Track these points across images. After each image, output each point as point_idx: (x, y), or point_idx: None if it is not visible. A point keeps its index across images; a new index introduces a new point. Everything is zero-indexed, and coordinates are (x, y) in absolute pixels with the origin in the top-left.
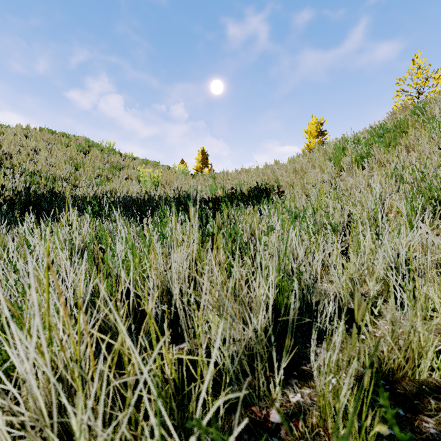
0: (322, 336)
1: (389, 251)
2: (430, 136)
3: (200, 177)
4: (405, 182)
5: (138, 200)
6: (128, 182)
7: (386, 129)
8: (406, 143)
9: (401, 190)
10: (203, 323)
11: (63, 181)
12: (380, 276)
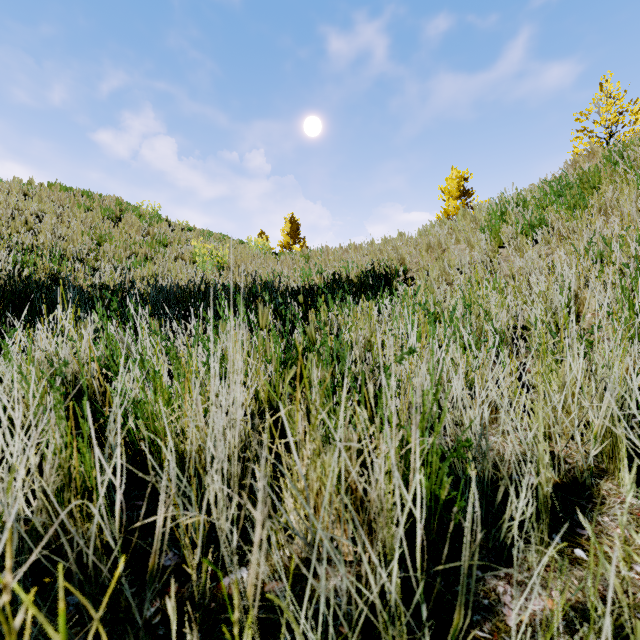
0: (505, 554)
1: (637, 393)
2: (637, 193)
3: (287, 256)
4: (607, 263)
5: (191, 292)
6: (178, 263)
7: (568, 184)
8: (601, 205)
9: (606, 276)
10: (256, 621)
11: (76, 262)
12: (602, 433)
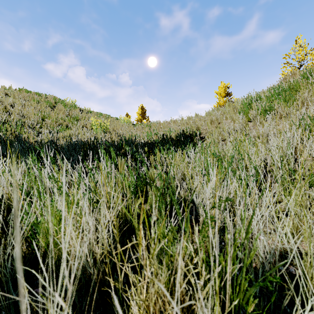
0: None
1: None
2: None
3: (139, 126)
4: (310, 130)
5: (88, 144)
6: (83, 129)
7: (283, 89)
8: (302, 99)
9: None
10: None
11: (29, 129)
12: None
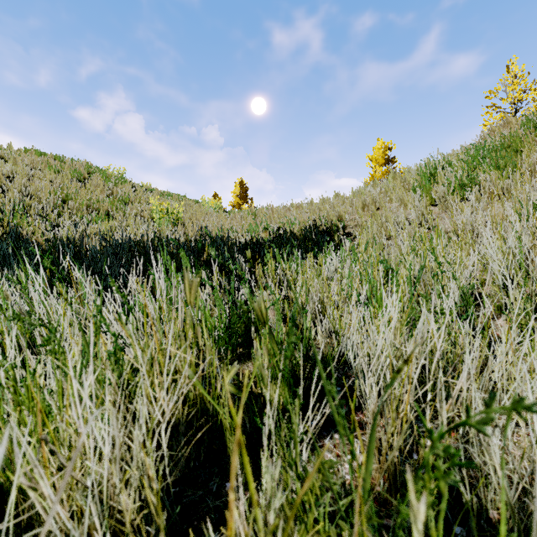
0: None
1: None
2: None
3: (237, 214)
4: None
5: (144, 246)
6: (136, 220)
7: (492, 148)
8: (529, 165)
9: None
10: None
11: (37, 218)
12: None
